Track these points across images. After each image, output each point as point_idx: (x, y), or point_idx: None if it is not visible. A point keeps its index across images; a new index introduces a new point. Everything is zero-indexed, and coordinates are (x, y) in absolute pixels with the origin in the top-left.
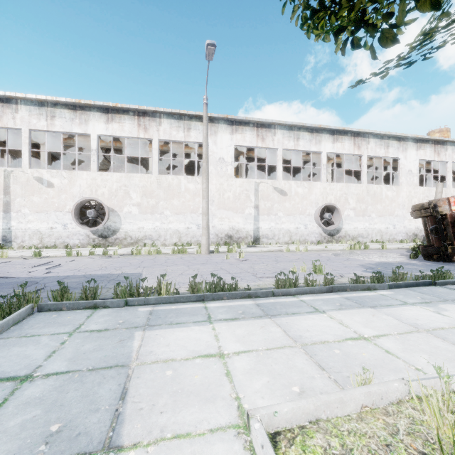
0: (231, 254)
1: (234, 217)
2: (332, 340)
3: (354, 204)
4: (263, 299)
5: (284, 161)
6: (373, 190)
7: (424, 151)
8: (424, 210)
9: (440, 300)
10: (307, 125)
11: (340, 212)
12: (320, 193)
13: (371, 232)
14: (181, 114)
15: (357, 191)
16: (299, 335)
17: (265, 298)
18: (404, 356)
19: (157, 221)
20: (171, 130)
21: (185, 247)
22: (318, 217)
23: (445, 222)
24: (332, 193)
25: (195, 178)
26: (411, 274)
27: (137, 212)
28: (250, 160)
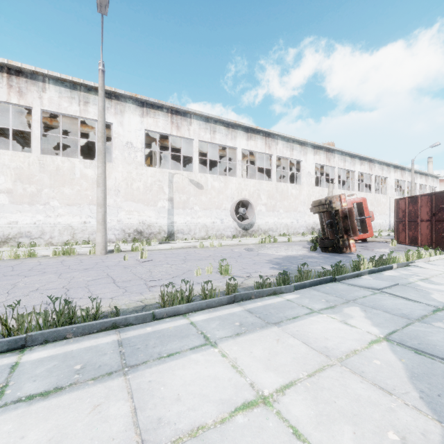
0: (135, 253)
1: (145, 211)
2: (212, 419)
3: (265, 200)
4: (136, 328)
5: (203, 155)
6: (281, 188)
7: (319, 157)
8: (322, 206)
9: (343, 301)
10: (223, 119)
11: (253, 207)
12: (235, 188)
13: (279, 226)
14: (75, 82)
15: (268, 188)
16: (157, 419)
17: (140, 326)
18: (321, 440)
19: (39, 214)
20: (61, 100)
21: (80, 245)
22: (233, 212)
23: (337, 217)
24: (246, 189)
25: (95, 163)
26: (314, 268)
27: (7, 202)
28: (167, 150)
